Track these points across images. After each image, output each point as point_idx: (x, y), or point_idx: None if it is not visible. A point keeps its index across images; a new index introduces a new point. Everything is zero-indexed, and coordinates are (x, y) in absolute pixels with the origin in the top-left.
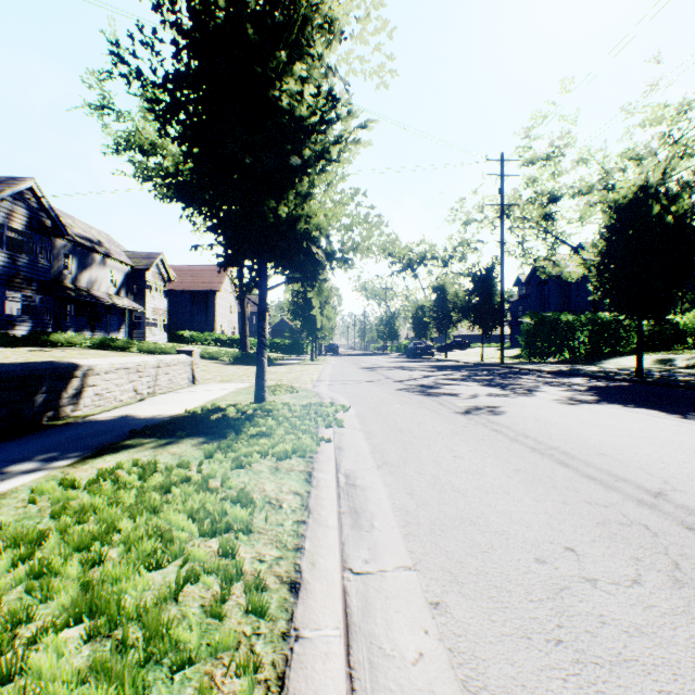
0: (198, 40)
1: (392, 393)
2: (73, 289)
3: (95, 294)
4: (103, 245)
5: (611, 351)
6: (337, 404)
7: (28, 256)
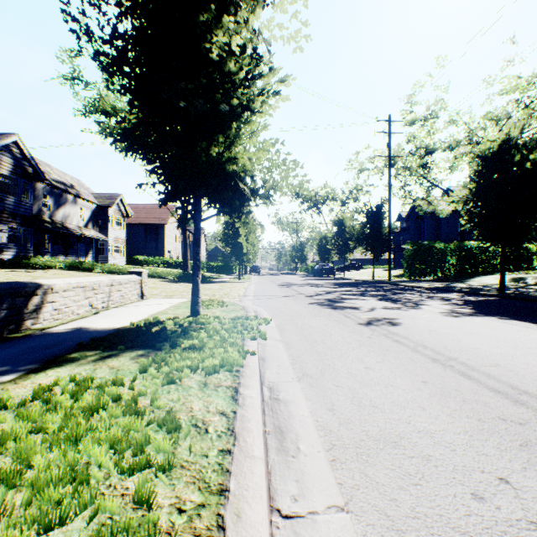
0: (139, 2)
1: (305, 307)
2: (50, 222)
3: (67, 227)
4: (75, 188)
5: (475, 271)
6: (260, 316)
7: (14, 196)
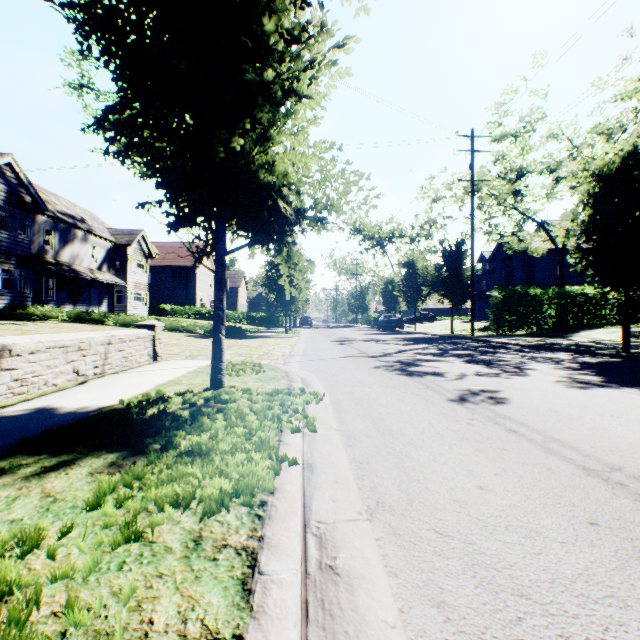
0: None
1: (370, 372)
2: (54, 264)
3: (76, 269)
4: (86, 222)
5: (579, 324)
6: (308, 387)
7: (8, 231)
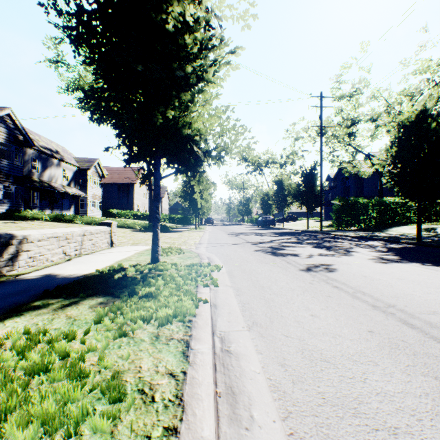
0: None
1: (251, 253)
2: (38, 182)
3: (53, 185)
4: (59, 153)
5: (392, 222)
6: (212, 263)
7: (8, 160)
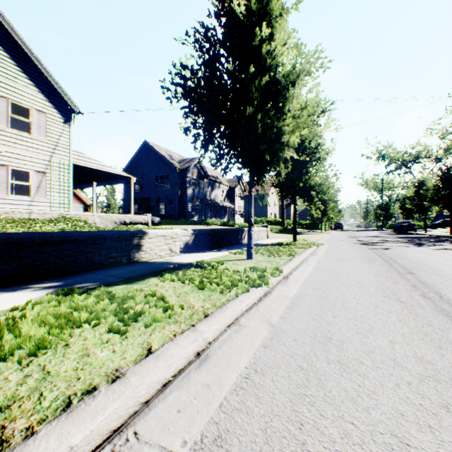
0: None
1: (349, 244)
2: (209, 200)
3: (216, 202)
4: (218, 178)
5: None
6: (322, 245)
7: (196, 188)
